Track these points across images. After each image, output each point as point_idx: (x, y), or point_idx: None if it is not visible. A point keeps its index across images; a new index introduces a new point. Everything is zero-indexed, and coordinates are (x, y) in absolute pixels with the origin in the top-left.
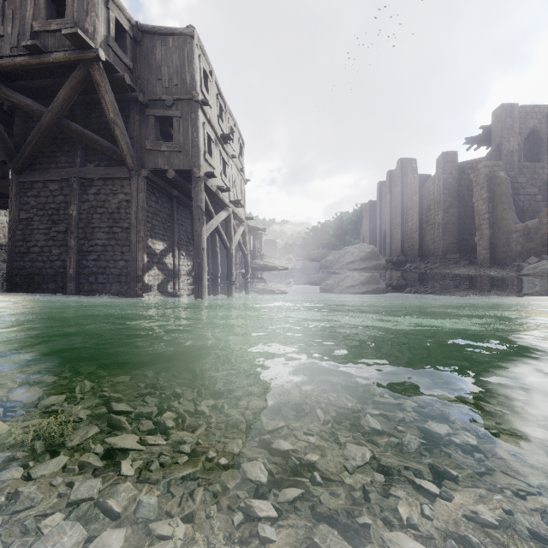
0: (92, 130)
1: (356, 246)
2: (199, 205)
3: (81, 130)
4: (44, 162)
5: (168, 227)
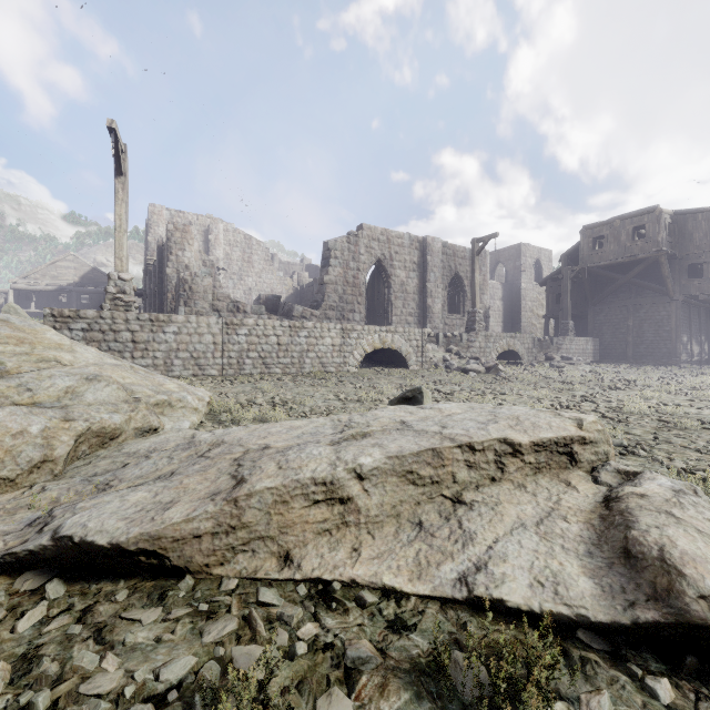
0: (641, 278)
1: None
2: None
3: (641, 282)
4: (609, 298)
5: (687, 325)
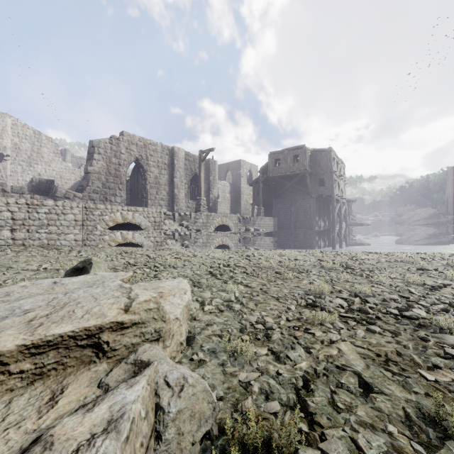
0: (298, 184)
1: (423, 209)
2: (333, 206)
3: (297, 187)
4: (283, 195)
5: (318, 211)
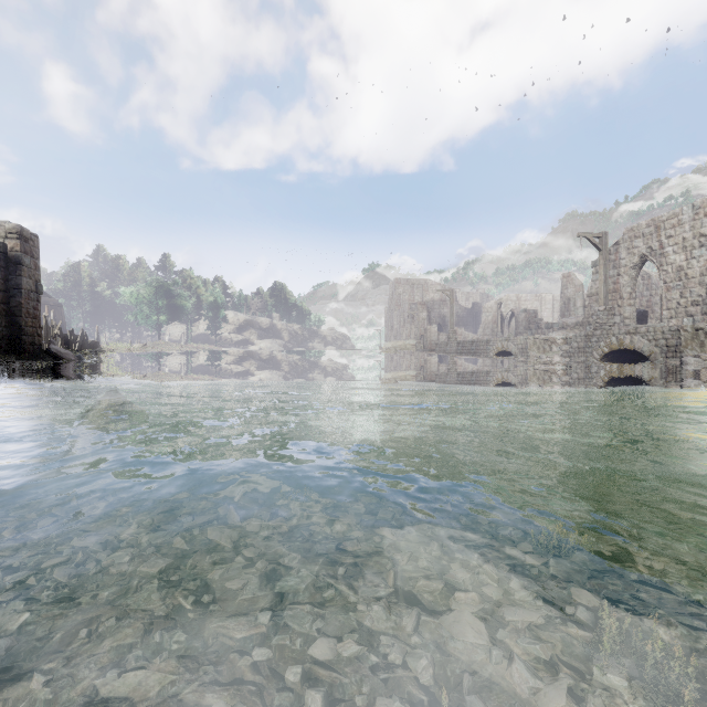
0: None
1: None
2: None
3: None
4: None
5: None
